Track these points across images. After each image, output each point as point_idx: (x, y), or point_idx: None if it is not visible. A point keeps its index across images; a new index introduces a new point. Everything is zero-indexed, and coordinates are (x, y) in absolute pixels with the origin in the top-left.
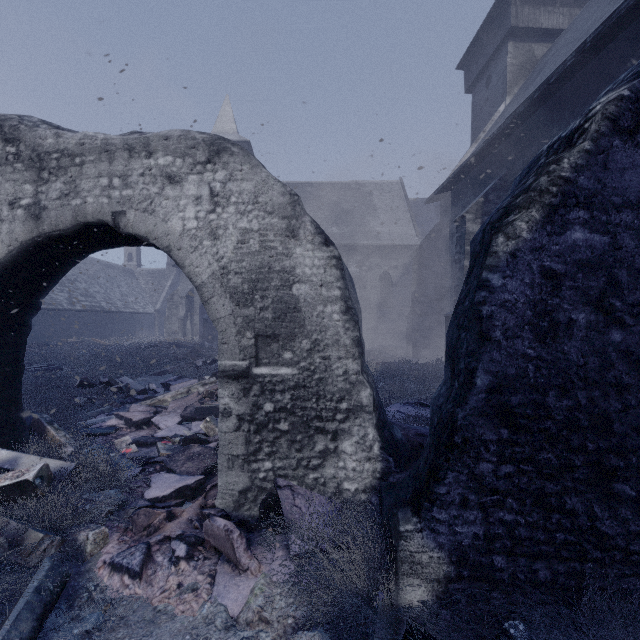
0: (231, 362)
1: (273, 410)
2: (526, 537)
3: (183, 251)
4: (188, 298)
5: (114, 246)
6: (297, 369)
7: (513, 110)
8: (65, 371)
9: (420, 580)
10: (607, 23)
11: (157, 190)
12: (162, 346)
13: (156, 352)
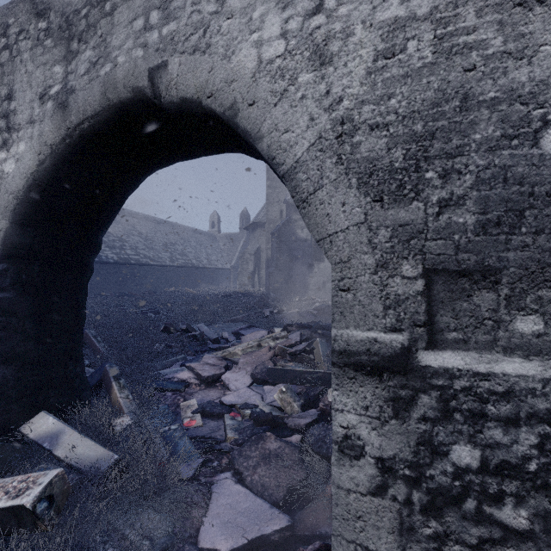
0: (362, 333)
1: (478, 466)
2: None
3: (258, 105)
4: (256, 255)
5: (170, 159)
6: None
7: None
8: (158, 315)
9: None
10: None
11: (214, 7)
12: (235, 295)
13: (230, 301)
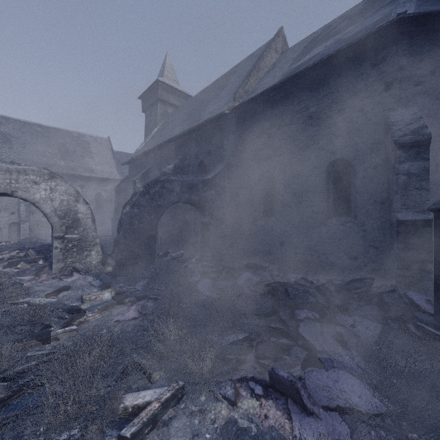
0: (58, 234)
1: (72, 246)
2: (128, 257)
3: (41, 204)
4: None
5: None
6: (79, 235)
7: (156, 139)
8: None
9: (110, 266)
10: (170, 140)
11: (30, 185)
12: None
13: None
